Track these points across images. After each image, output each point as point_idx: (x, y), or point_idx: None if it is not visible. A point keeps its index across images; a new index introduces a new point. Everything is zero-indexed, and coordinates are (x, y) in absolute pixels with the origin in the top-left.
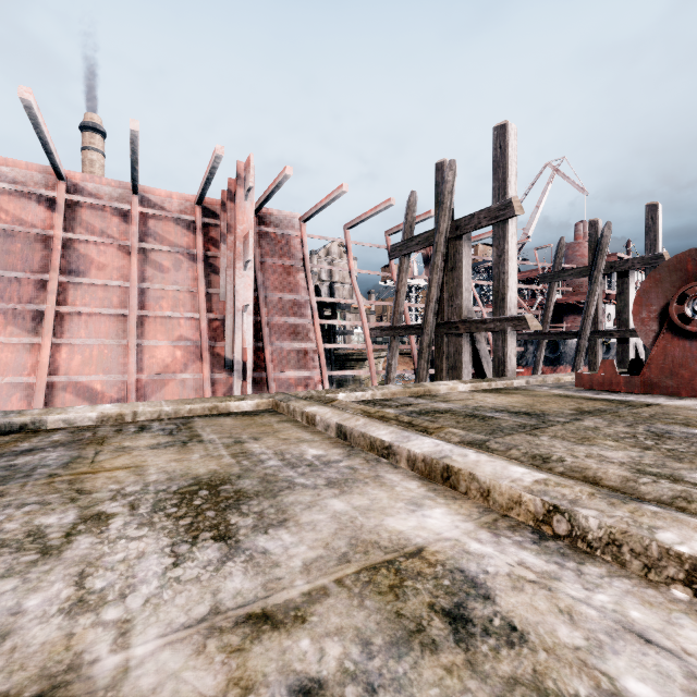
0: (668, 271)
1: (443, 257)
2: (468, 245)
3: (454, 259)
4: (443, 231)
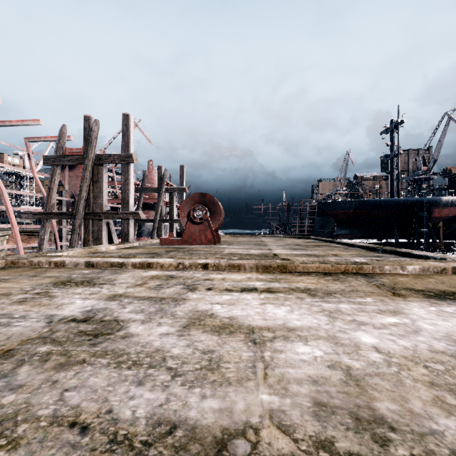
0: (190, 199)
1: (90, 174)
2: (106, 170)
3: (98, 176)
4: (91, 159)
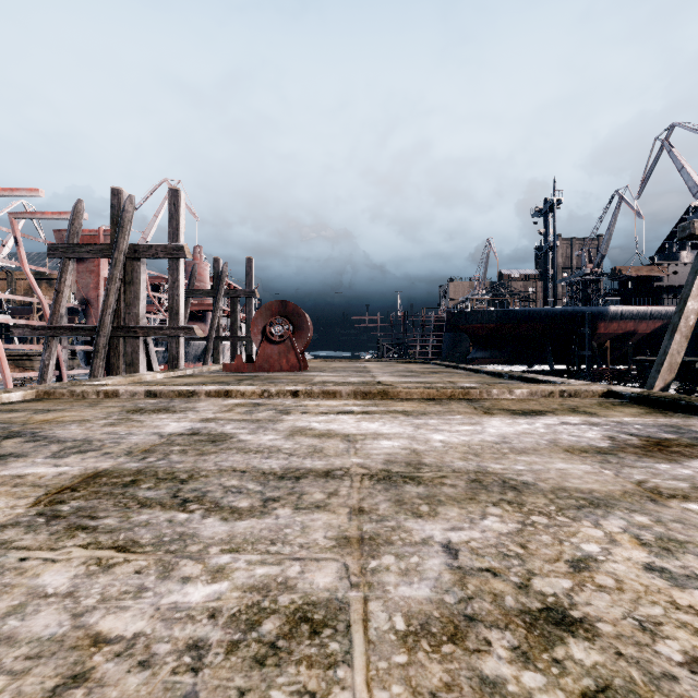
0: (265, 310)
1: (122, 272)
2: (144, 266)
3: (132, 276)
4: (123, 250)
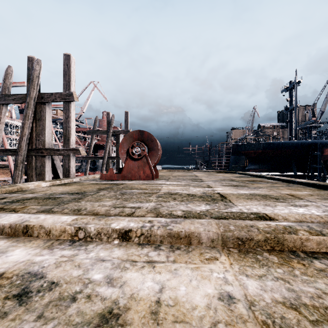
0: (129, 137)
1: (33, 112)
2: (49, 109)
3: (40, 114)
4: (33, 97)
